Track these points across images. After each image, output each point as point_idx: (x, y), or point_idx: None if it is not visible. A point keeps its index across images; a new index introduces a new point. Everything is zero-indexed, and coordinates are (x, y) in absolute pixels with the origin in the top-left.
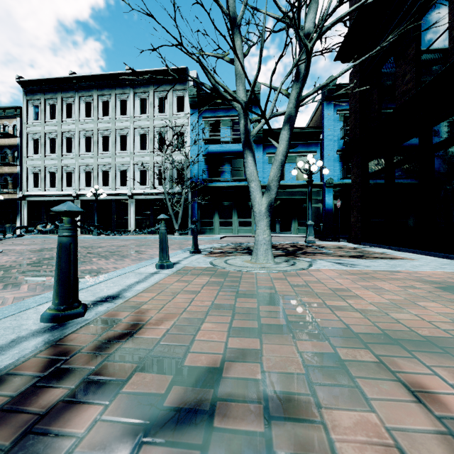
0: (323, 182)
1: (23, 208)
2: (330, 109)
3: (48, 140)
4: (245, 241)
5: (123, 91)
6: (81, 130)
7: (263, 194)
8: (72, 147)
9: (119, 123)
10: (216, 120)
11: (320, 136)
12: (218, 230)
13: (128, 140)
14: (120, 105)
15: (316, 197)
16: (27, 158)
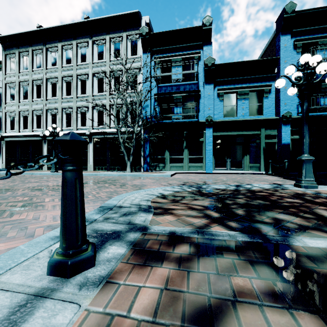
0: (278, 117)
1: (2, 147)
2: (287, 40)
3: (22, 88)
4: (200, 180)
5: (83, 40)
6: (48, 77)
7: (214, 130)
8: (40, 93)
9: (79, 69)
10: (167, 59)
11: (275, 69)
12: (169, 167)
13: (87, 85)
14: (81, 53)
15: (270, 132)
16: (5, 104)
